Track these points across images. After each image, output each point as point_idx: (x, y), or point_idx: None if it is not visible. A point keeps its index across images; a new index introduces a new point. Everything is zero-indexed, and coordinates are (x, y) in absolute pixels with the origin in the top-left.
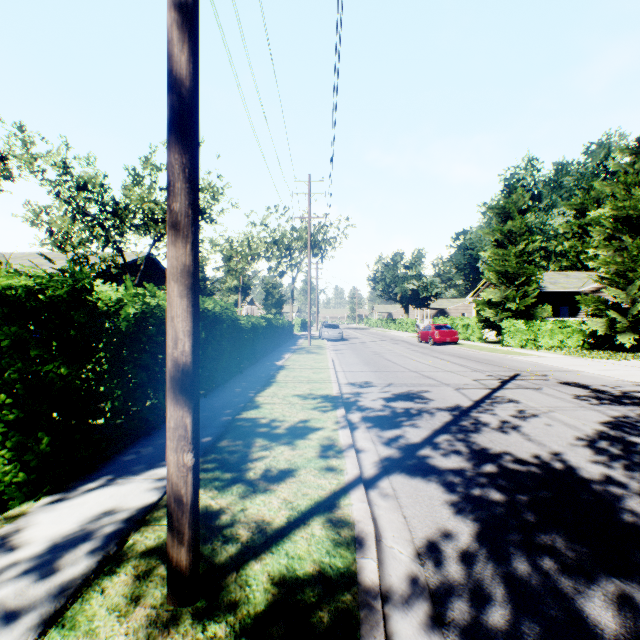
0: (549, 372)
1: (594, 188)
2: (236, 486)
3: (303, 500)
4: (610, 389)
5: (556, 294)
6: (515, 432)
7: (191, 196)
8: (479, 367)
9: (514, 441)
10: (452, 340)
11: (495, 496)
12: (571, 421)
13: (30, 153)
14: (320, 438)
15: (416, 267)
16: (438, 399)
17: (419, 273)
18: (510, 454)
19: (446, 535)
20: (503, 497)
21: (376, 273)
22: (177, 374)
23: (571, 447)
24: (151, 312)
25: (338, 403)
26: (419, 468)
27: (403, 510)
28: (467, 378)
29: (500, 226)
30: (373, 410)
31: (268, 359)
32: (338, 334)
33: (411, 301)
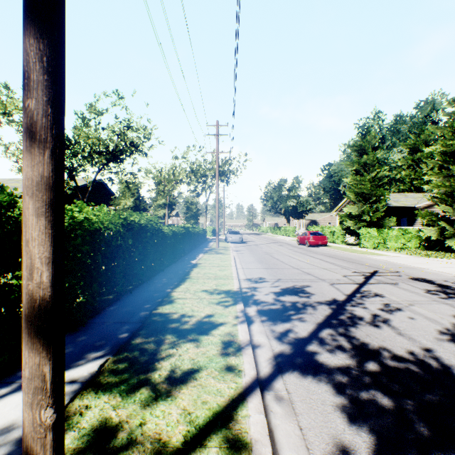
0: (400, 269)
1: (423, 133)
2: (140, 392)
3: (202, 410)
4: (452, 284)
5: (398, 209)
6: (386, 326)
7: (51, 91)
8: (346, 265)
9: (387, 335)
10: (323, 243)
11: (384, 400)
12: (430, 315)
13: (1, 100)
14: (222, 334)
15: (295, 189)
16: (318, 293)
17: (297, 194)
18: (387, 350)
19: (344, 454)
20: (391, 401)
21: (266, 194)
22: (32, 311)
23: (438, 342)
24: (79, 225)
25: (238, 298)
26: (309, 366)
27: (298, 419)
28: (338, 274)
29: (358, 159)
30: (266, 304)
31: (186, 258)
32: (239, 238)
33: (292, 214)
